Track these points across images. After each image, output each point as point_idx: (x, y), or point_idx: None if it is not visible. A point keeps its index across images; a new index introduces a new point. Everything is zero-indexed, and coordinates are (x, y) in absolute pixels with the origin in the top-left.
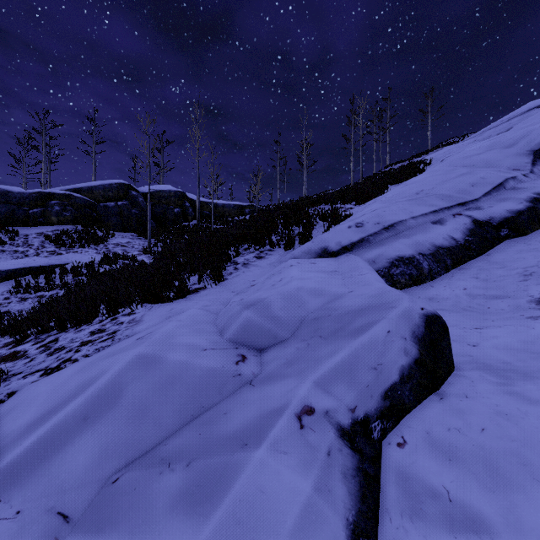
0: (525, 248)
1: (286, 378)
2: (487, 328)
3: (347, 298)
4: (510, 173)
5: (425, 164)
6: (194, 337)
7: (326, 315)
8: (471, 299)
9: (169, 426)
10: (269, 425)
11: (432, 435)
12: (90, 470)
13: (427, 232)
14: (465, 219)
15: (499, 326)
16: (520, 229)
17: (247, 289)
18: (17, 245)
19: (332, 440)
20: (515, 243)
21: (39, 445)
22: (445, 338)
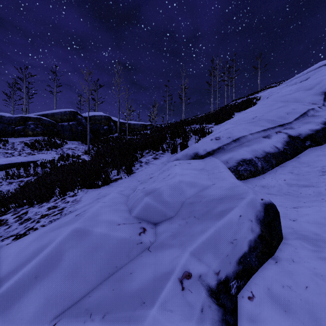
0: (321, 153)
1: (172, 247)
2: (301, 208)
3: (211, 189)
4: (311, 106)
5: (257, 99)
6: (112, 215)
7: (198, 201)
8: (289, 187)
9: (93, 282)
10: (160, 287)
11: (272, 291)
12: (37, 316)
13: (260, 143)
14: (283, 135)
15: (308, 207)
16: (317, 141)
17: (147, 180)
18: (7, 149)
19: (204, 298)
20: (314, 150)
21: (2, 297)
22: (277, 219)
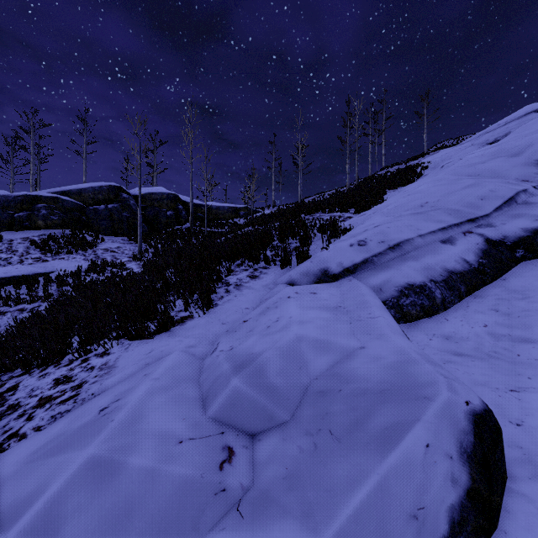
0: None
1: (287, 517)
2: (525, 391)
3: (359, 360)
4: (520, 185)
5: (422, 167)
6: (169, 415)
7: (336, 390)
8: (495, 340)
9: None
10: None
11: None
12: None
13: (437, 253)
14: (477, 238)
15: None
16: (537, 250)
17: (239, 327)
18: None
19: None
20: (532, 266)
21: None
22: (499, 445)
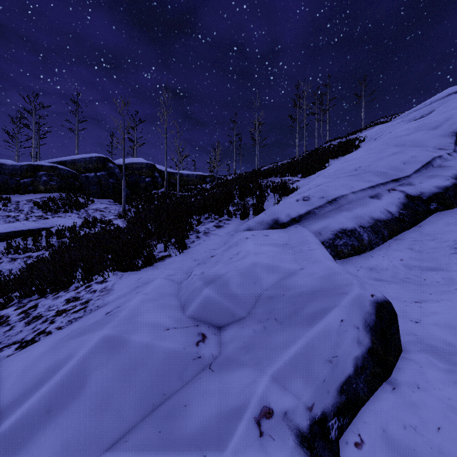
0: (453, 221)
1: (244, 367)
2: (426, 302)
3: (299, 276)
4: (437, 152)
5: (360, 140)
6: (158, 314)
7: (281, 295)
8: (408, 270)
9: (130, 418)
10: (228, 431)
11: (388, 434)
12: None
13: (366, 206)
14: (399, 194)
15: (437, 301)
16: (447, 204)
17: (207, 260)
18: (9, 210)
19: (292, 449)
20: (443, 216)
21: (0, 443)
22: (395, 324)
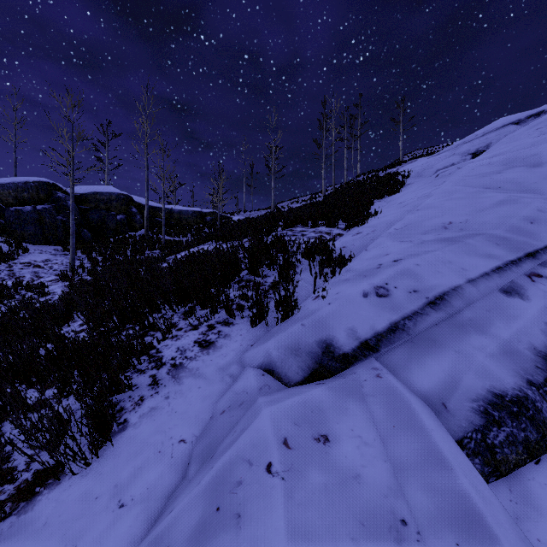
0: None
1: None
2: None
3: None
4: None
5: (404, 176)
6: None
7: None
8: None
9: None
10: None
11: None
12: None
13: (509, 316)
14: None
15: None
16: None
17: None
18: None
19: None
20: None
21: None
22: None
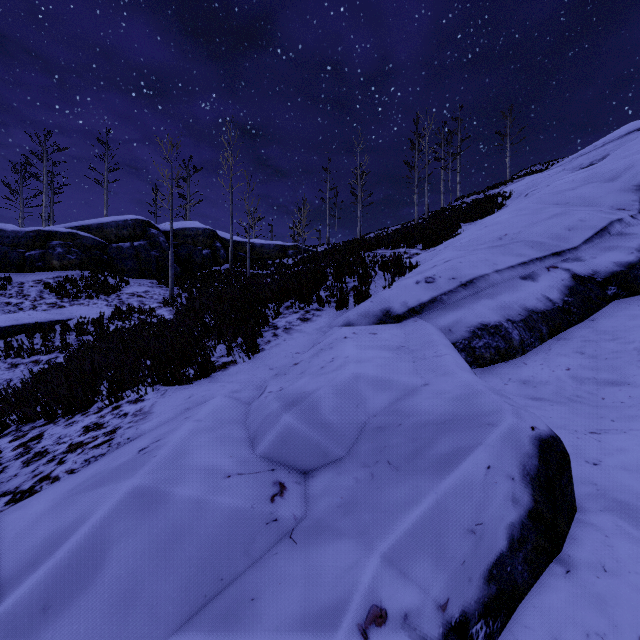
0: (639, 313)
1: (342, 538)
2: (607, 433)
3: (422, 396)
4: (615, 214)
5: (504, 197)
6: (215, 453)
7: (395, 425)
8: (578, 384)
9: (169, 618)
10: None
11: None
12: None
13: (515, 291)
14: (562, 274)
15: (623, 431)
16: (631, 287)
17: (289, 370)
18: (9, 295)
19: None
20: (626, 305)
21: None
22: (566, 471)
